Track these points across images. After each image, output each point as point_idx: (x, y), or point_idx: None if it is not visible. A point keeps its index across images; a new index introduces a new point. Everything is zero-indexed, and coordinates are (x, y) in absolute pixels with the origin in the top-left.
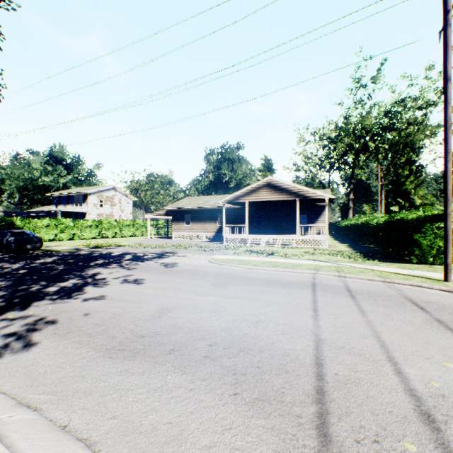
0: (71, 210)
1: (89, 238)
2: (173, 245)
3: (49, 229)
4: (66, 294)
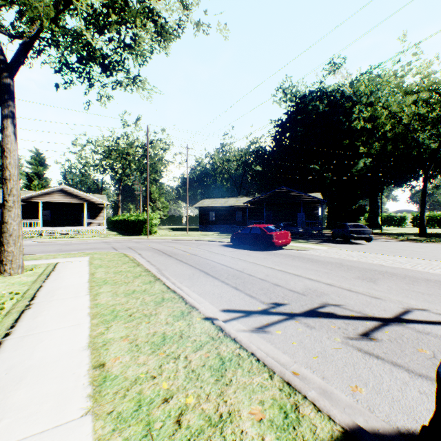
0: None
1: None
2: None
3: None
4: None
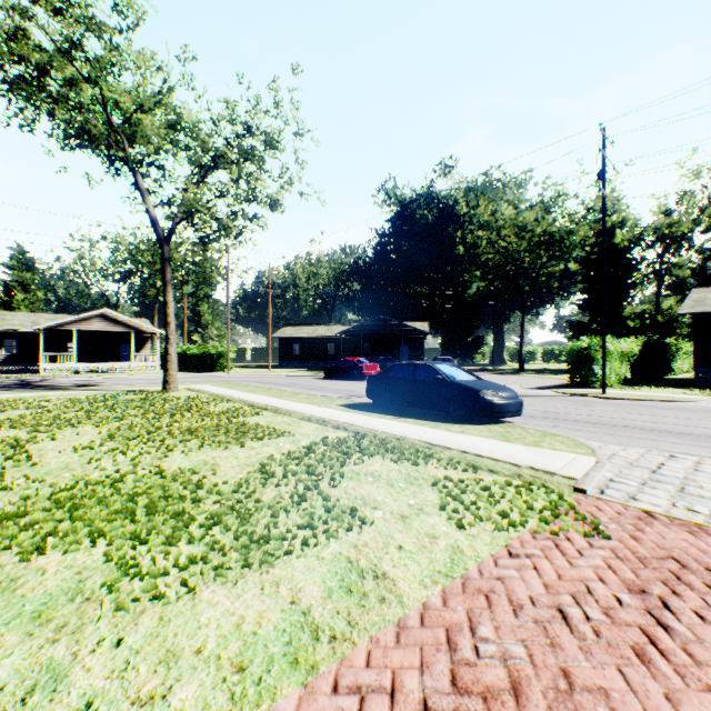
0: None
1: None
2: None
3: None
4: (95, 385)
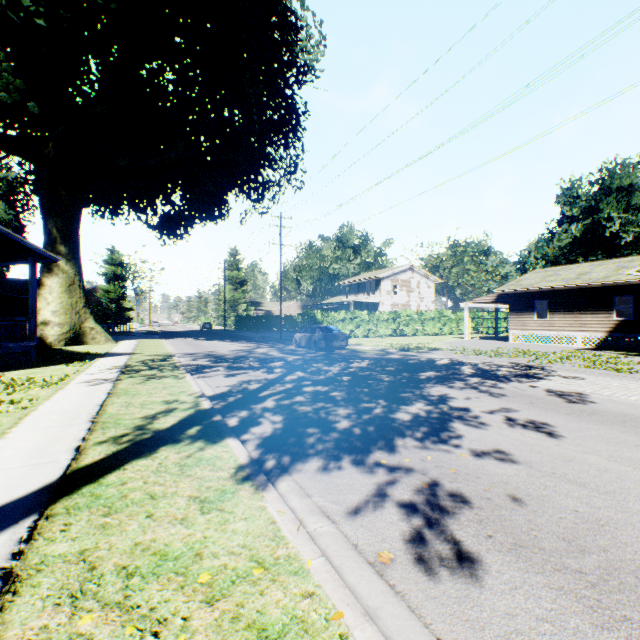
0: (363, 300)
1: (384, 335)
2: (523, 354)
3: (344, 324)
4: (430, 432)
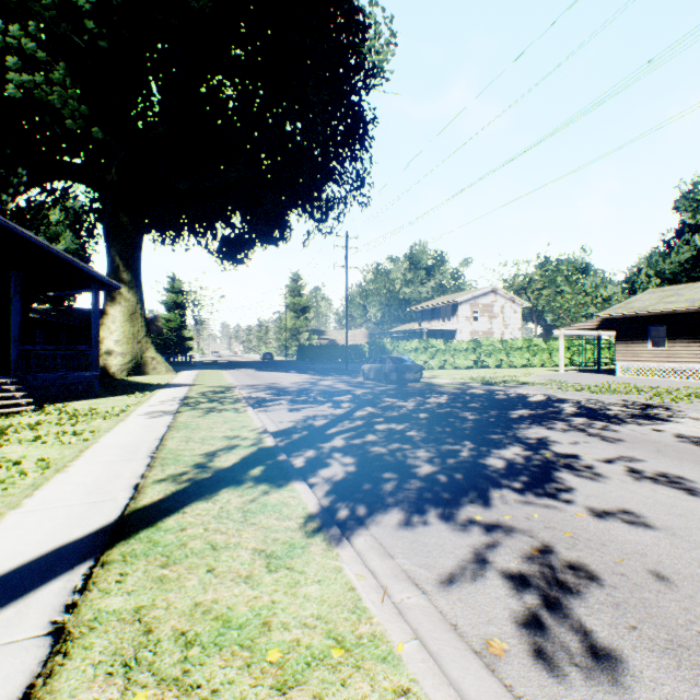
0: (438, 328)
1: (463, 367)
2: (636, 390)
3: (417, 354)
4: (533, 483)
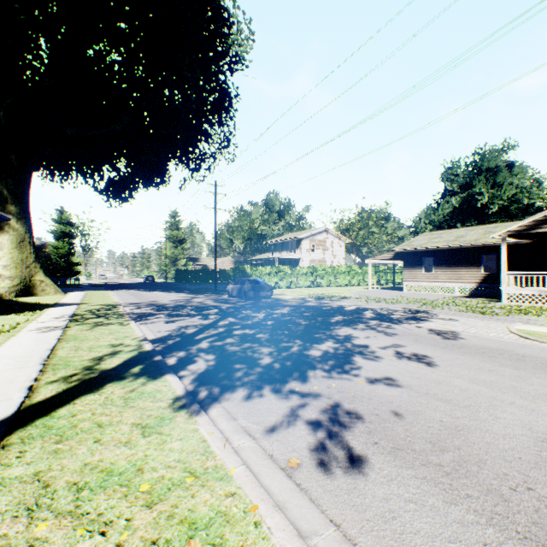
0: (286, 257)
1: (304, 286)
2: (413, 301)
3: (270, 277)
4: (336, 365)
